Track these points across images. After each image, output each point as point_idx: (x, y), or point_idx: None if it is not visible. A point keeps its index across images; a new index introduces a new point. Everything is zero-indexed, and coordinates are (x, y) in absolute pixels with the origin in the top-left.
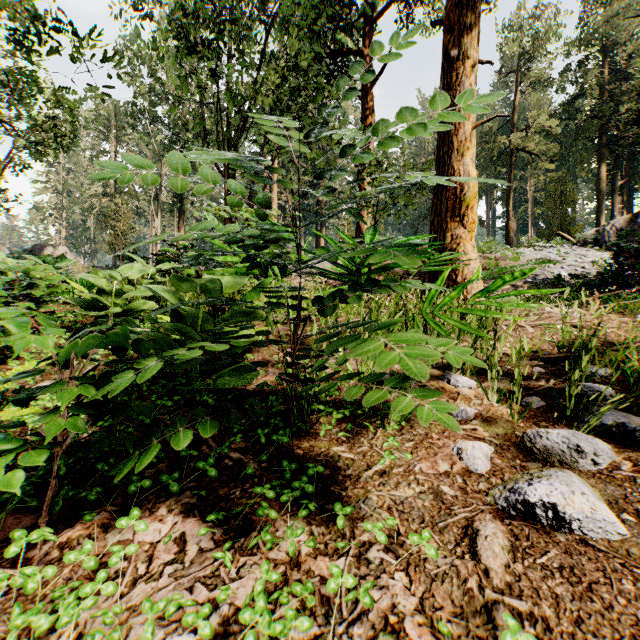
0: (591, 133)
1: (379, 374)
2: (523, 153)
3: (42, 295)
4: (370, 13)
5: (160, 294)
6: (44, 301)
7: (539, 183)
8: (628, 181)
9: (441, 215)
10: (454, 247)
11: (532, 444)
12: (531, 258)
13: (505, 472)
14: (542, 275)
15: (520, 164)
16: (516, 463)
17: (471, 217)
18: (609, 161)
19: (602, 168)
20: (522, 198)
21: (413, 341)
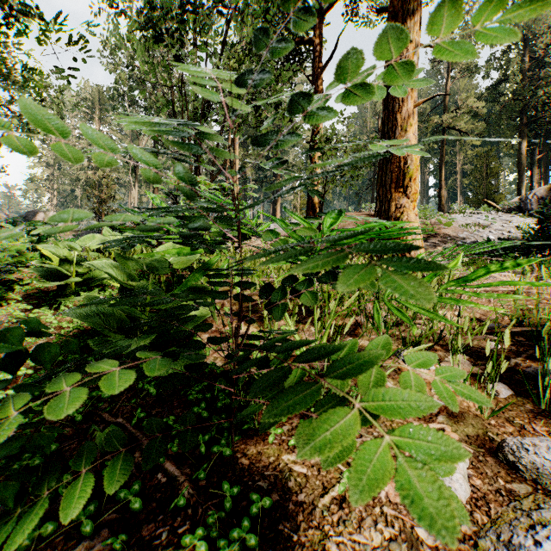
0: (513, 113)
1: (340, 396)
2: (453, 131)
3: (8, 264)
4: (320, 7)
5: (104, 271)
6: (10, 269)
7: (467, 157)
8: (545, 155)
9: (386, 186)
10: (398, 215)
11: (515, 458)
12: (462, 223)
13: (489, 501)
14: (472, 238)
15: (450, 141)
16: (499, 485)
17: (414, 188)
18: (528, 138)
19: (523, 144)
20: (452, 170)
21: (409, 411)
